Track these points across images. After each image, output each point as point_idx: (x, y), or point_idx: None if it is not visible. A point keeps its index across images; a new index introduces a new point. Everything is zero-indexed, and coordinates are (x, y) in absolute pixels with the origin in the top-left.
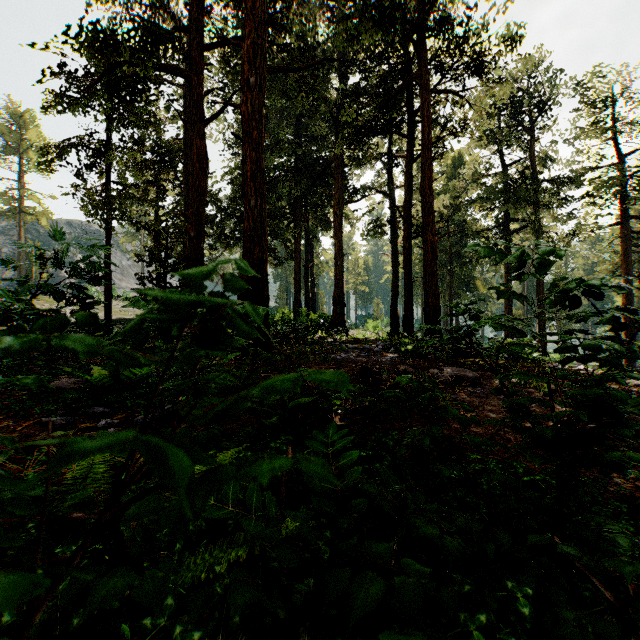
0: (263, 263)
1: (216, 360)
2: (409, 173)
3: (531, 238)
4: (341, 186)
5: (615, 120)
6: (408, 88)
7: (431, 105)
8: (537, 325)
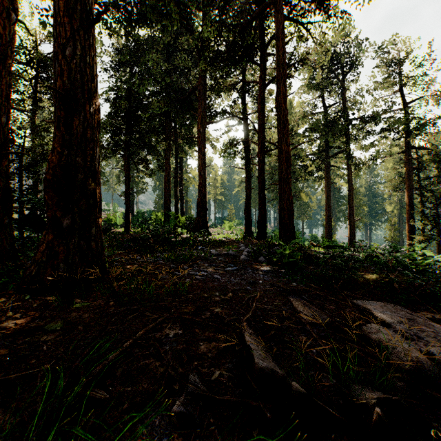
0: (86, 142)
1: (3, 291)
2: (263, 95)
3: (343, 161)
4: (204, 108)
5: (403, 77)
6: (262, 22)
7: (285, 28)
8: (348, 225)
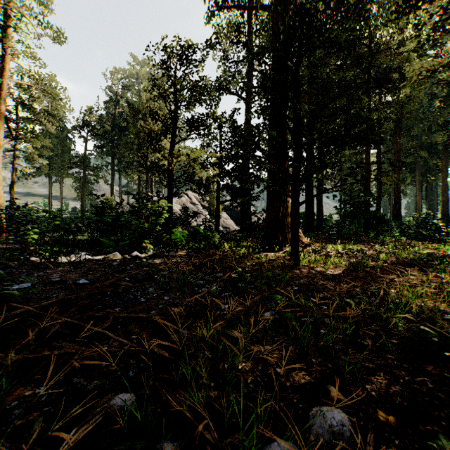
0: (400, 209)
1: None
2: None
3: None
4: (445, 156)
5: None
6: None
7: None
8: None
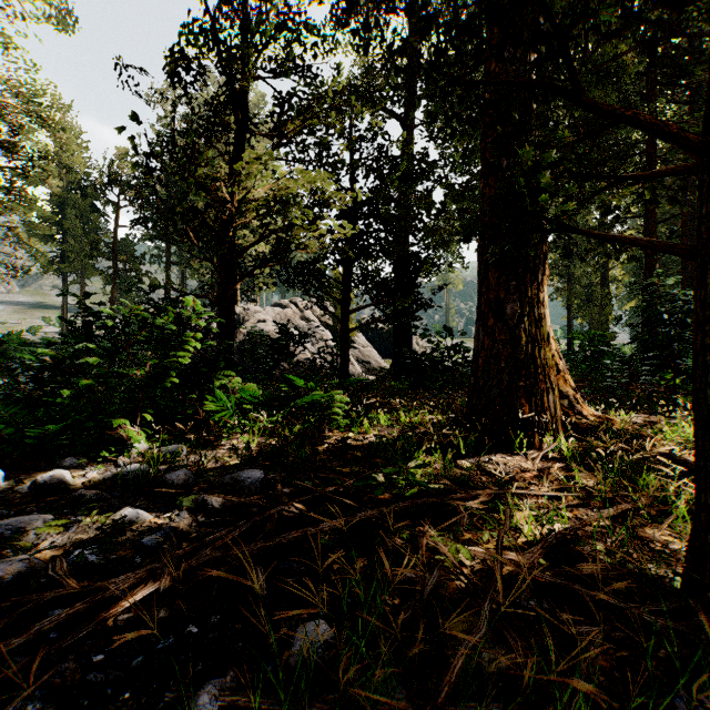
0: None
1: None
2: None
3: None
4: None
5: None
6: None
7: None
8: None
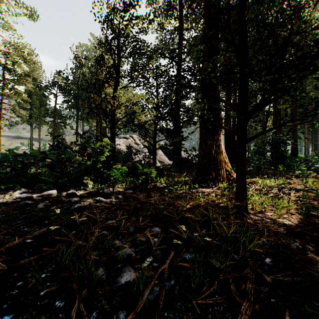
0: (296, 147)
1: None
2: None
3: None
4: None
5: None
6: None
7: None
8: None
